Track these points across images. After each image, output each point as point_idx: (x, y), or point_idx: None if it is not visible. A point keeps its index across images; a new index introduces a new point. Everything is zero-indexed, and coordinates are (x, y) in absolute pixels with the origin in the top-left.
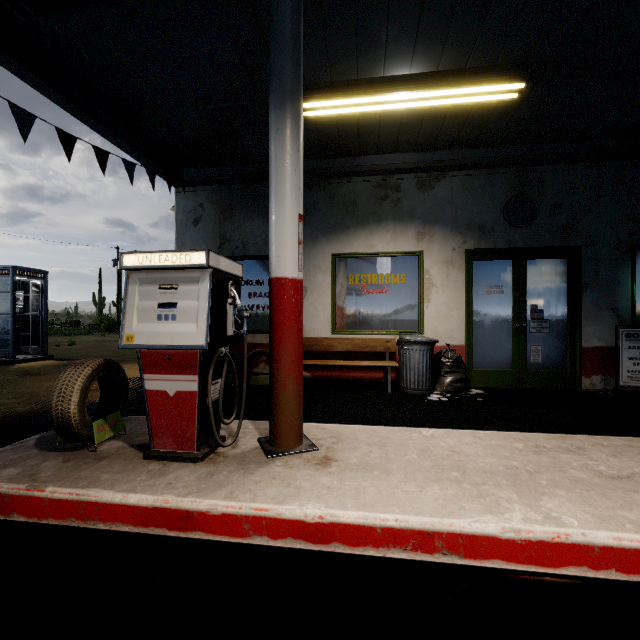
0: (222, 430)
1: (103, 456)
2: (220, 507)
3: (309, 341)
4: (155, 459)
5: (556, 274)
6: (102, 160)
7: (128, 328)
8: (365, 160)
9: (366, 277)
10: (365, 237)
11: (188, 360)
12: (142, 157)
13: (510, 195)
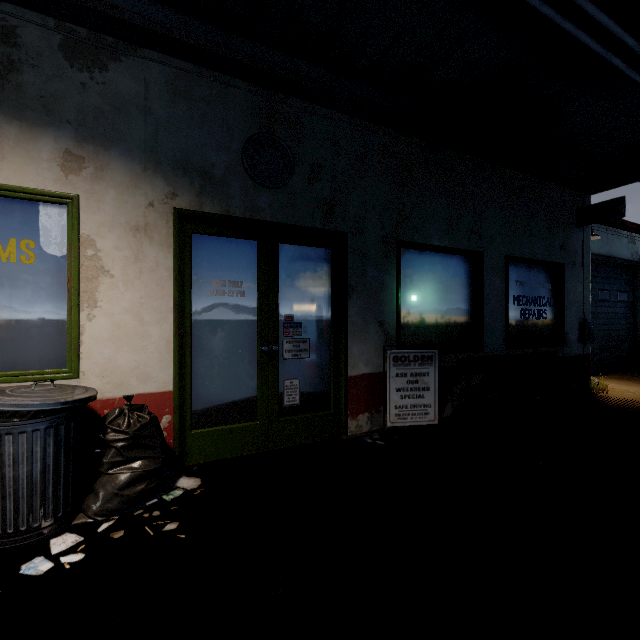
0: None
1: None
2: None
3: None
4: None
5: (318, 270)
6: None
7: None
8: None
9: None
10: None
11: None
12: None
13: (254, 130)
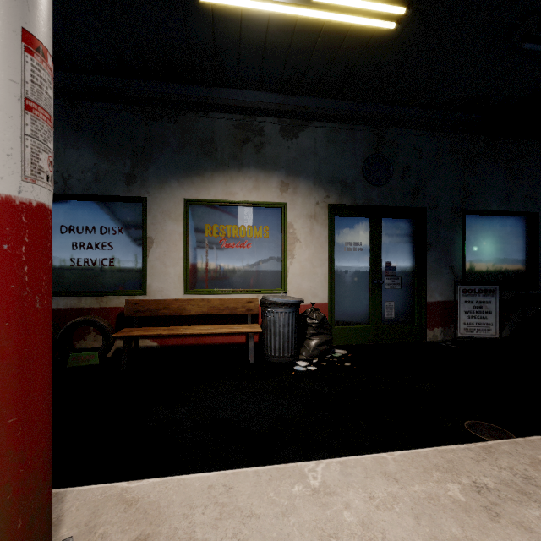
0: None
1: None
2: None
3: (155, 304)
4: None
5: (406, 233)
6: None
7: None
8: (224, 93)
9: (225, 228)
10: (224, 183)
11: None
12: None
13: (369, 153)
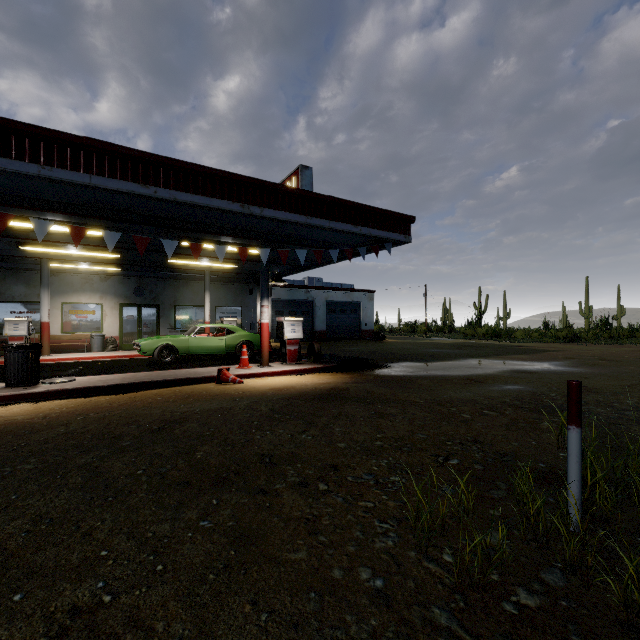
0: None
1: None
2: None
3: (50, 336)
4: None
5: (153, 312)
6: None
7: (6, 332)
8: (77, 269)
9: (78, 312)
10: (77, 297)
11: (22, 338)
12: None
13: (136, 286)
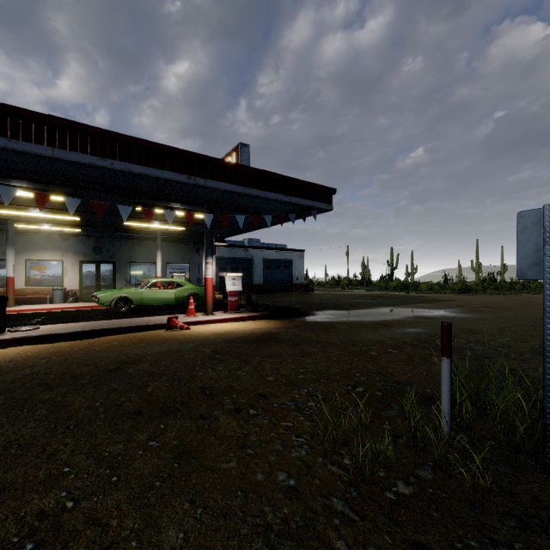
0: None
1: None
2: None
3: (14, 290)
4: None
5: (110, 268)
6: None
7: None
8: (40, 229)
9: (41, 267)
10: (40, 254)
11: None
12: None
13: (95, 245)
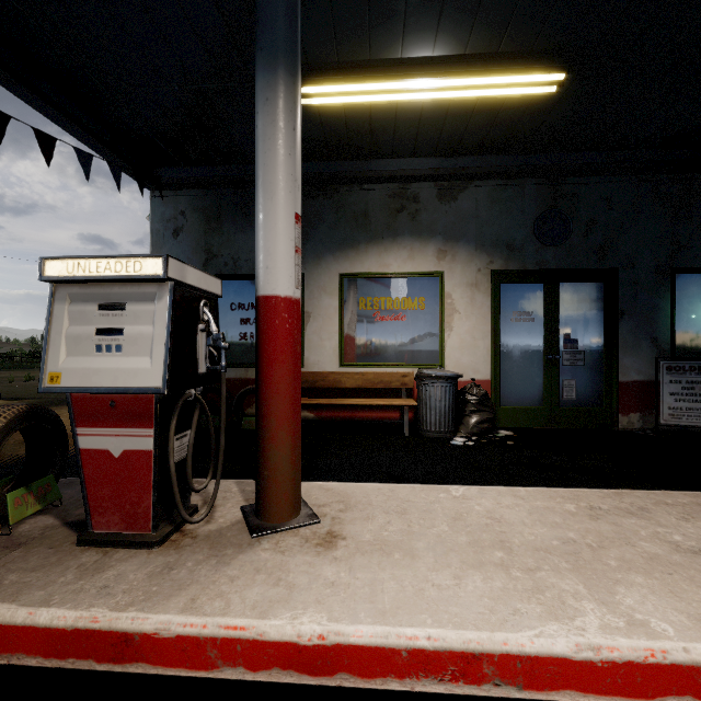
0: (196, 495)
1: (19, 542)
2: (174, 626)
3: (313, 376)
4: (93, 545)
5: (591, 299)
6: (46, 147)
7: (52, 364)
8: (378, 164)
9: (379, 301)
10: (378, 254)
11: (139, 408)
12: (105, 150)
13: (541, 209)
